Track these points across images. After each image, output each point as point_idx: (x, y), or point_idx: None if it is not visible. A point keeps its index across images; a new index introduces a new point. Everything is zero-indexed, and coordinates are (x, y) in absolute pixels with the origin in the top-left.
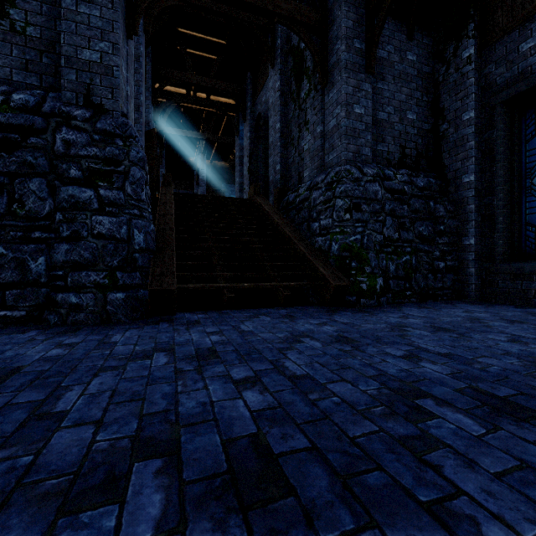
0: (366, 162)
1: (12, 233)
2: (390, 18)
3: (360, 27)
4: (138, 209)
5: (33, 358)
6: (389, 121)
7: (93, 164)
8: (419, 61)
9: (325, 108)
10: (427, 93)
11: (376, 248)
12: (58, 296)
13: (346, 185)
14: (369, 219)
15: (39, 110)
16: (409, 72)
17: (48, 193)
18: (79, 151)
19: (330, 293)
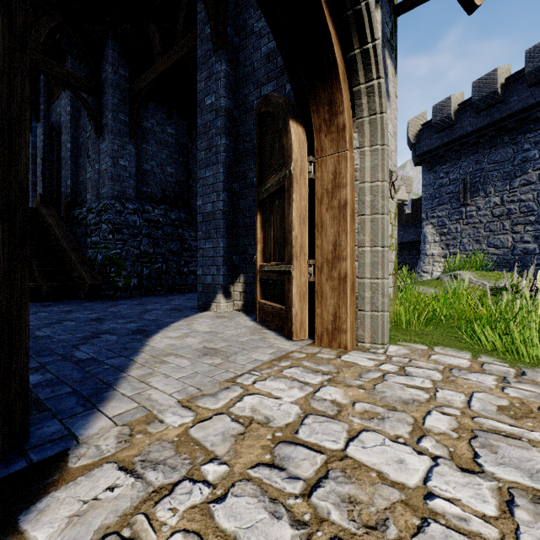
0: (130, 199)
1: None
2: (153, 101)
3: (125, 105)
4: None
5: None
6: (153, 172)
7: None
8: (176, 134)
9: (100, 153)
10: (183, 156)
11: (133, 259)
12: None
13: (109, 215)
14: (129, 239)
15: None
16: (169, 140)
17: None
18: None
19: (87, 289)
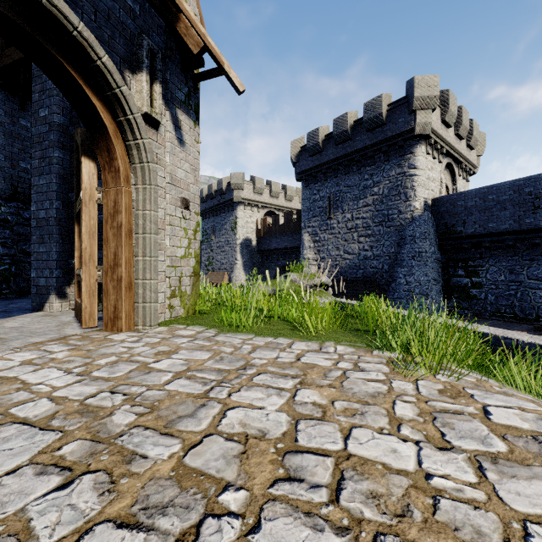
0: None
1: None
2: (0, 89)
3: None
4: None
5: None
6: None
7: None
8: None
9: None
10: None
11: None
12: None
13: None
14: None
15: None
16: (23, 133)
17: None
18: None
19: None
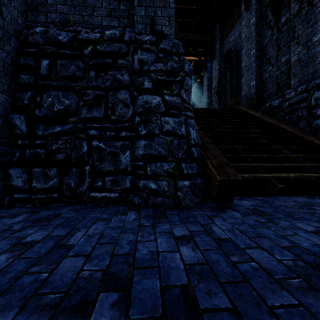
0: None
1: (108, 133)
2: None
3: None
4: (189, 112)
5: (177, 264)
6: None
7: (159, 76)
8: None
9: None
10: None
11: None
12: (140, 182)
13: None
14: None
15: (122, 41)
16: None
17: (130, 101)
18: (150, 67)
19: None
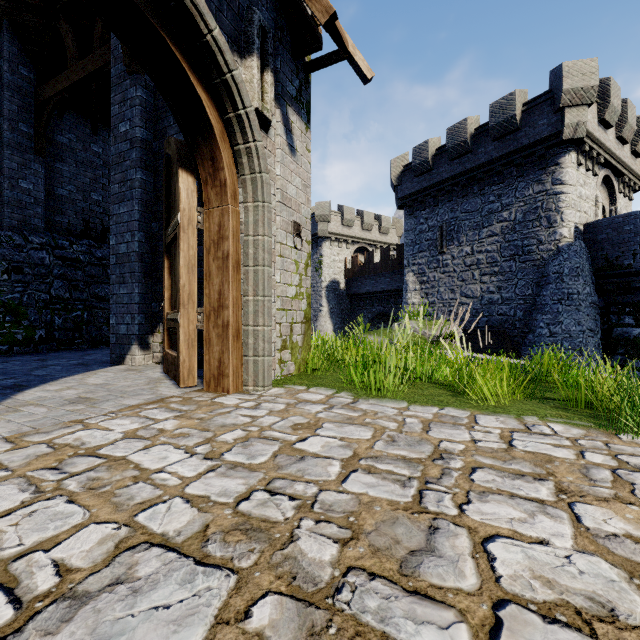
0: (36, 231)
1: None
2: (72, 111)
3: (28, 114)
4: None
5: None
6: (71, 198)
7: None
8: (105, 154)
9: None
10: None
11: (39, 305)
12: None
13: (3, 250)
14: (33, 281)
15: None
16: (95, 161)
17: None
18: None
19: None
